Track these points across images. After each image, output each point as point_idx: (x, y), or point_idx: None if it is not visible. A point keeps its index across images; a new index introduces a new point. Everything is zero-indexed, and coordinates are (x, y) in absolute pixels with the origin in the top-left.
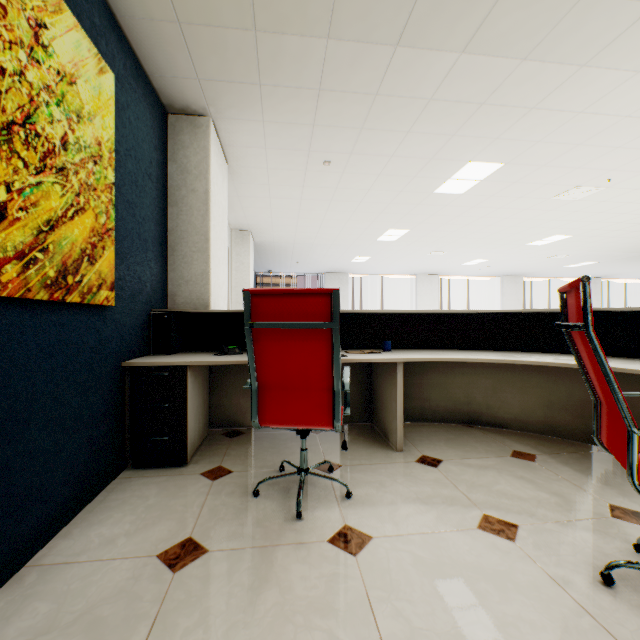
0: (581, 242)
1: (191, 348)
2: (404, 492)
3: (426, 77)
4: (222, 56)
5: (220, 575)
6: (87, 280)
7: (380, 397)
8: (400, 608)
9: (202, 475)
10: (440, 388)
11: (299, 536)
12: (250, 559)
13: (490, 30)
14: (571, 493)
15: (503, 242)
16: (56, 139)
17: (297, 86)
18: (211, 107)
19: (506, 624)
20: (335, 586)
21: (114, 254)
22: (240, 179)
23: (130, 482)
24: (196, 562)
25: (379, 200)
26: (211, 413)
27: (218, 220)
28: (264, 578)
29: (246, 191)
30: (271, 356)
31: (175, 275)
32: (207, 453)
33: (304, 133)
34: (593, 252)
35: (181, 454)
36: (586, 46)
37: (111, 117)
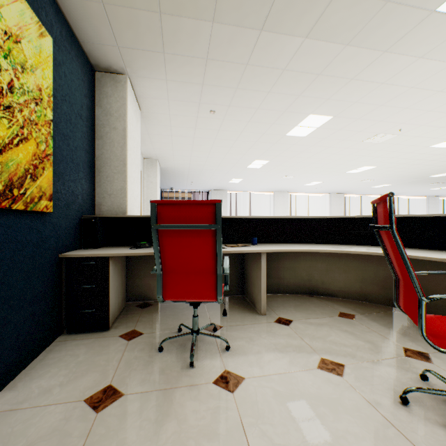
0: (381, 171)
1: (113, 243)
2: (267, 344)
3: (281, 54)
4: (136, 30)
5: (132, 413)
6: (30, 192)
7: (249, 277)
8: (265, 430)
9: (120, 337)
10: (290, 270)
11: (192, 380)
12: (155, 399)
13: (325, 23)
14: (378, 340)
15: (331, 170)
16: (4, 84)
17: (191, 55)
18: (128, 68)
19: (338, 437)
20: (218, 416)
21: (52, 173)
22: (150, 121)
23: (65, 344)
24: (114, 404)
25: (249, 139)
26: (128, 291)
27: (133, 150)
28: (166, 413)
29: (154, 130)
30: (171, 249)
31: (101, 190)
32: (124, 320)
33: (196, 90)
34: (389, 178)
35: (104, 322)
36: (387, 38)
37: (50, 70)
